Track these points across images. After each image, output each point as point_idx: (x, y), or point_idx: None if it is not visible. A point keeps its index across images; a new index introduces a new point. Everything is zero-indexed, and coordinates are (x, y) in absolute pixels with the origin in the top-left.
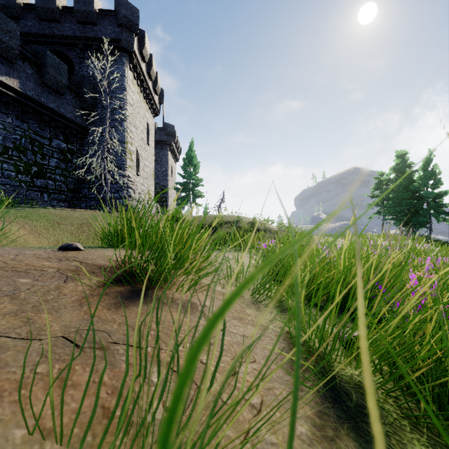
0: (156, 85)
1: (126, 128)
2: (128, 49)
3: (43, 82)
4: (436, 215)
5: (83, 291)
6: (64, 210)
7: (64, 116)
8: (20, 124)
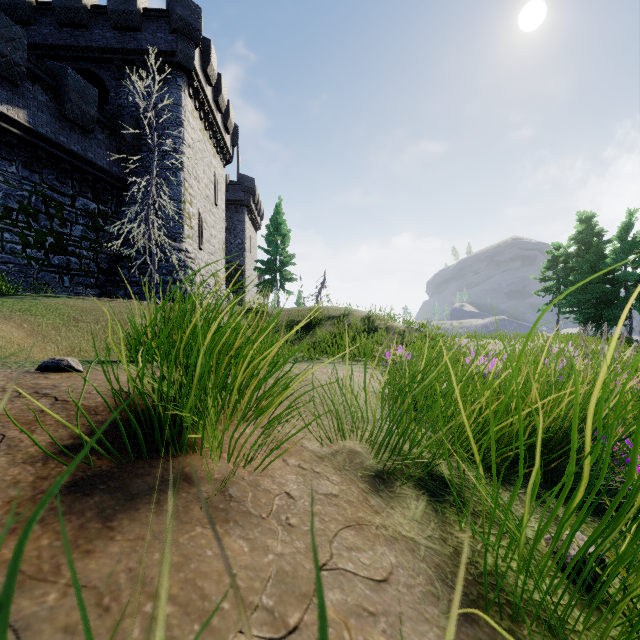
0: (227, 120)
1: (183, 181)
2: (185, 66)
3: (62, 114)
4: (639, 306)
5: (19, 479)
6: (88, 301)
7: (93, 163)
8: (29, 175)
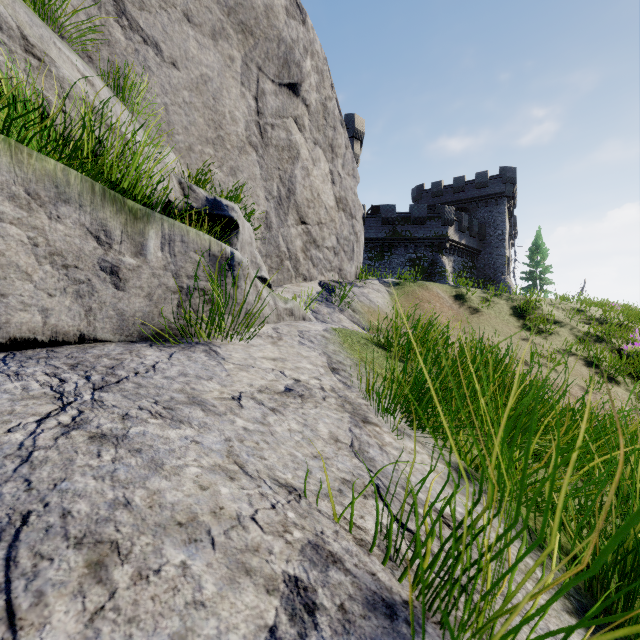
0: (514, 200)
1: (506, 246)
2: (508, 196)
3: (470, 235)
4: None
5: None
6: None
7: (474, 248)
8: (461, 259)
